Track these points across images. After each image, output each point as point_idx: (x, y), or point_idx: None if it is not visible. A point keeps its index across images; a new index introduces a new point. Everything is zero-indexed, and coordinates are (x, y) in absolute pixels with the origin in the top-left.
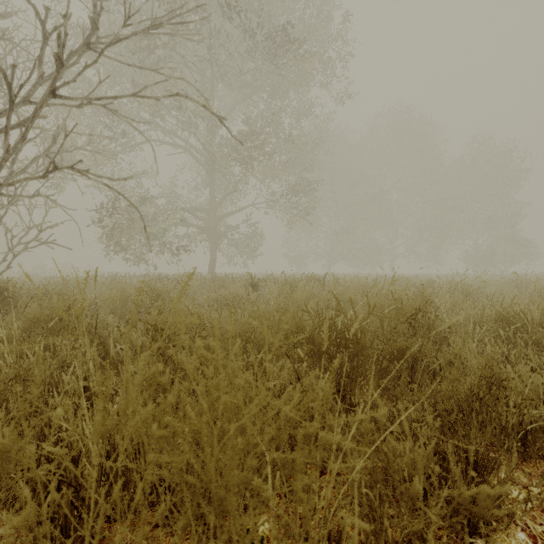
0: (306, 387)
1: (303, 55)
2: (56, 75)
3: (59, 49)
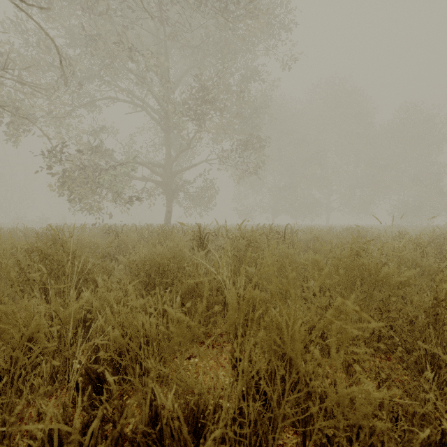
0: None
1: (254, 8)
2: None
3: None
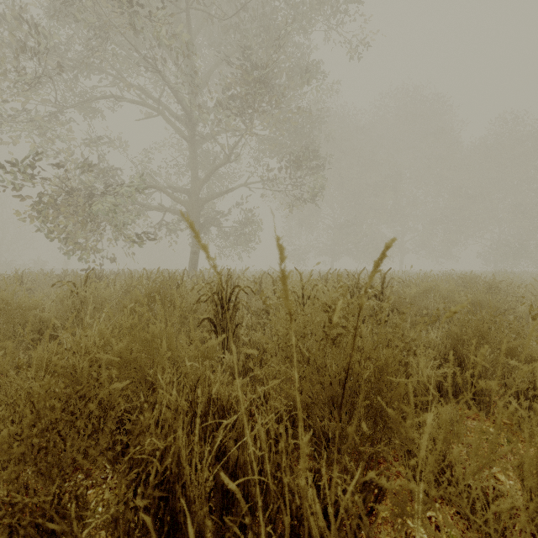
0: None
1: None
2: None
3: None
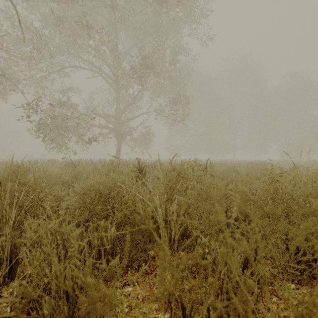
0: None
1: None
2: None
3: None
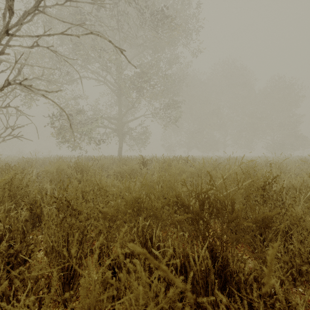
0: (187, 252)
1: (173, 26)
2: (9, 20)
3: (11, 2)
